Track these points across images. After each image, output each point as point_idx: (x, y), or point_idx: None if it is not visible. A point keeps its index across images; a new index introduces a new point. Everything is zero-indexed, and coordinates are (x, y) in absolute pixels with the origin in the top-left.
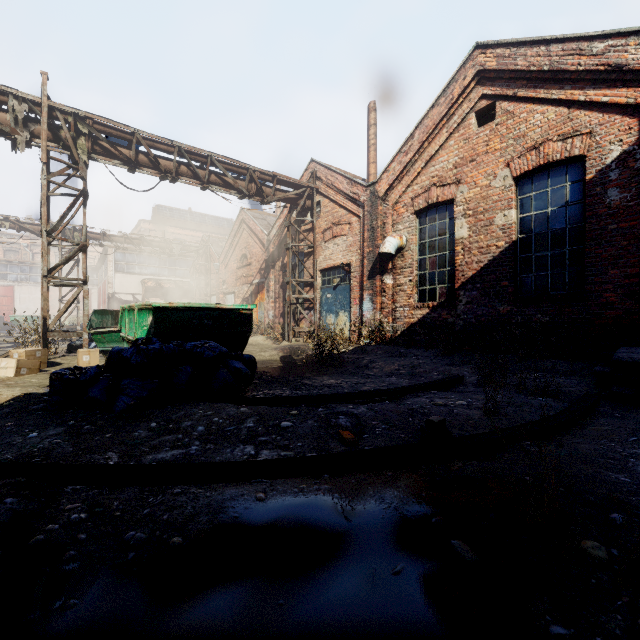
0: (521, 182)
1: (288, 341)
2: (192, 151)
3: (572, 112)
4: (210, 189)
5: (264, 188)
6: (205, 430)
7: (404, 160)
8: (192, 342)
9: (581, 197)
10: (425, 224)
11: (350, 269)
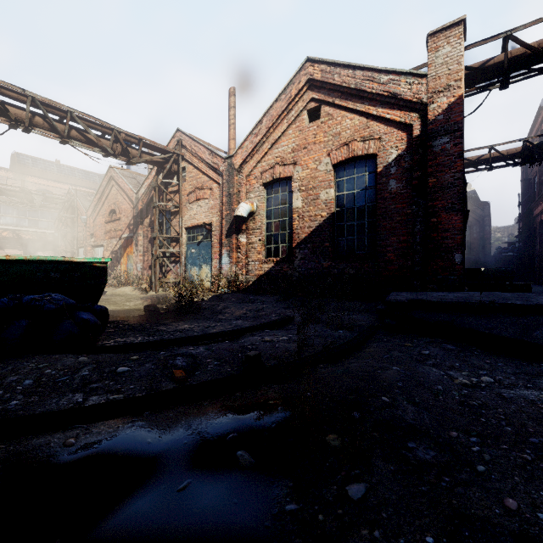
0: (338, 169)
1: (155, 291)
2: (49, 104)
3: (369, 122)
4: (71, 144)
5: (130, 149)
6: (33, 383)
7: (255, 140)
8: (31, 295)
9: (374, 184)
10: (271, 194)
11: (211, 228)
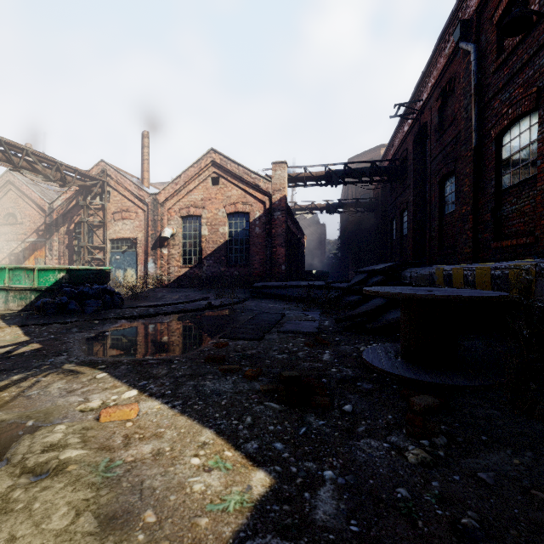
0: (229, 216)
1: None
2: (10, 143)
3: (246, 194)
4: (20, 171)
5: (66, 176)
6: (137, 313)
7: (175, 187)
8: (101, 285)
9: (249, 227)
10: (186, 224)
11: (136, 241)
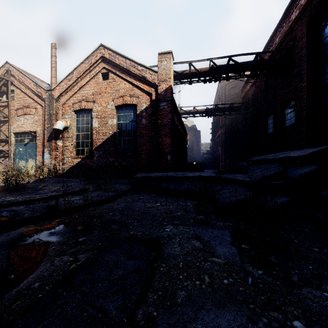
0: (118, 108)
1: None
2: None
3: (133, 87)
4: None
5: None
6: None
7: (68, 83)
8: None
9: (136, 119)
10: (79, 117)
11: (36, 135)
